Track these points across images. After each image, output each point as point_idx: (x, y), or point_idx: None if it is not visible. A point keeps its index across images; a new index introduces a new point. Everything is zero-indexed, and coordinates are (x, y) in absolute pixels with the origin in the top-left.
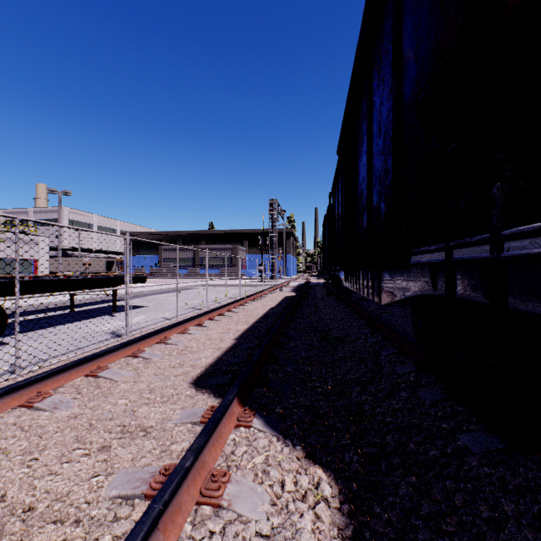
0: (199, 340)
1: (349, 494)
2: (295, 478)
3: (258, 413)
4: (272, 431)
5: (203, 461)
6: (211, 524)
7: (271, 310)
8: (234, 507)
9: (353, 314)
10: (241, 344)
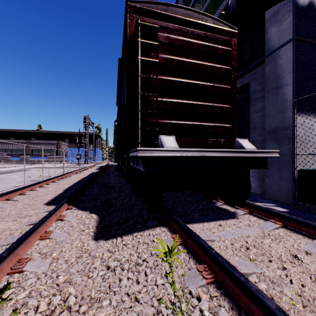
0: (43, 192)
1: (101, 217)
2: (86, 216)
3: (74, 206)
4: (80, 209)
5: (56, 214)
6: (61, 222)
7: (83, 178)
8: (67, 220)
9: (124, 178)
10: (66, 192)
